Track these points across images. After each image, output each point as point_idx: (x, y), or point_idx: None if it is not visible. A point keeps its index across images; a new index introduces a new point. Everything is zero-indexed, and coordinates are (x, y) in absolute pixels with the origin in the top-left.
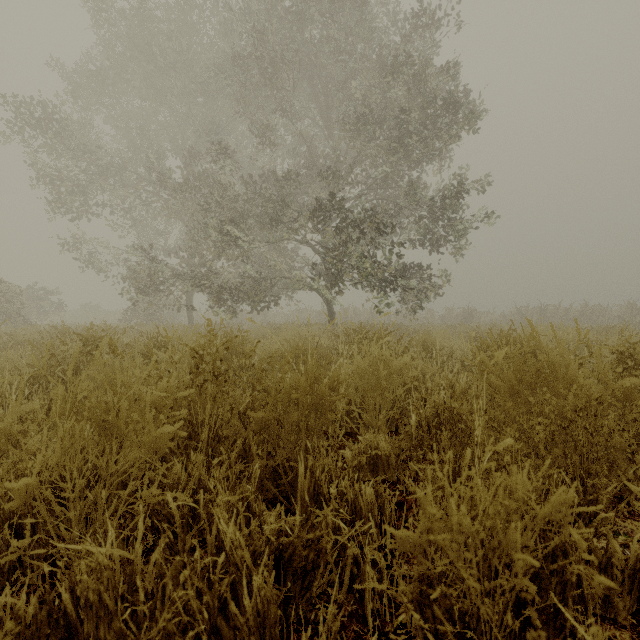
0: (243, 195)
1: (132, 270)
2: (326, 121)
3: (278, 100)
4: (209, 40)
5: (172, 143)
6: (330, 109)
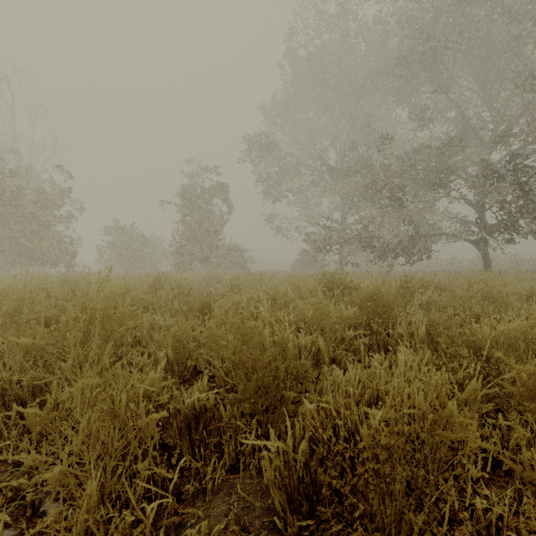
0: (402, 167)
1: (308, 233)
2: (481, 84)
3: (438, 82)
4: (366, 52)
5: (331, 138)
6: (488, 72)
